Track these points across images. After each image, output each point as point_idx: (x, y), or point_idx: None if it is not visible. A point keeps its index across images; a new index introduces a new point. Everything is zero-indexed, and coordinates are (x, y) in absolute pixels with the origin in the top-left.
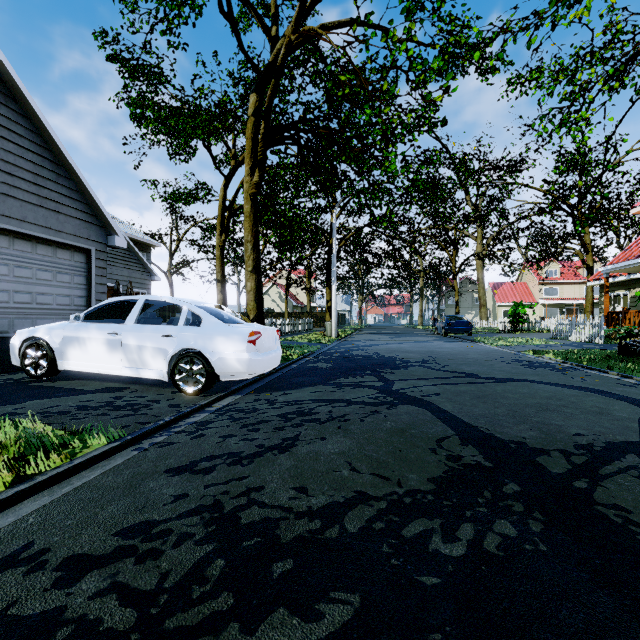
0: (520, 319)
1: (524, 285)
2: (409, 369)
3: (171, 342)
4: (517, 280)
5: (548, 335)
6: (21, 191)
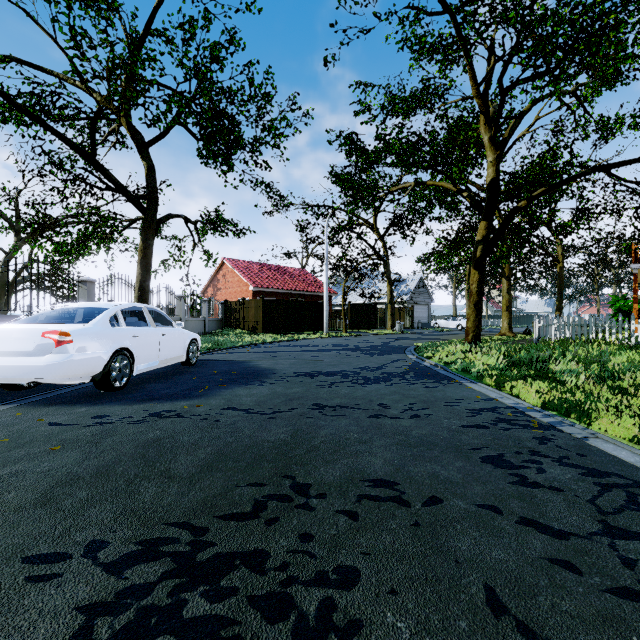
0: None
1: None
2: None
3: (457, 323)
4: None
5: None
6: (422, 296)
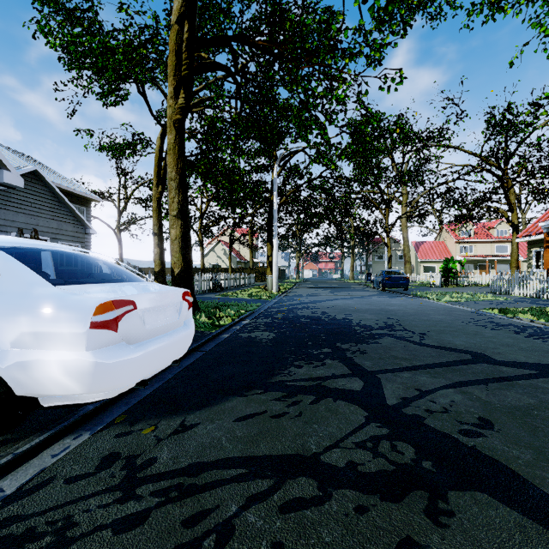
0: (451, 274)
1: (442, 244)
2: (381, 343)
3: None
4: (436, 239)
5: (482, 289)
6: None
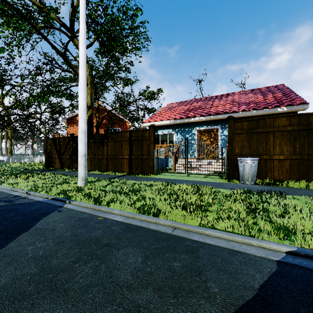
0: None
1: None
2: None
3: None
4: None
5: None
6: None
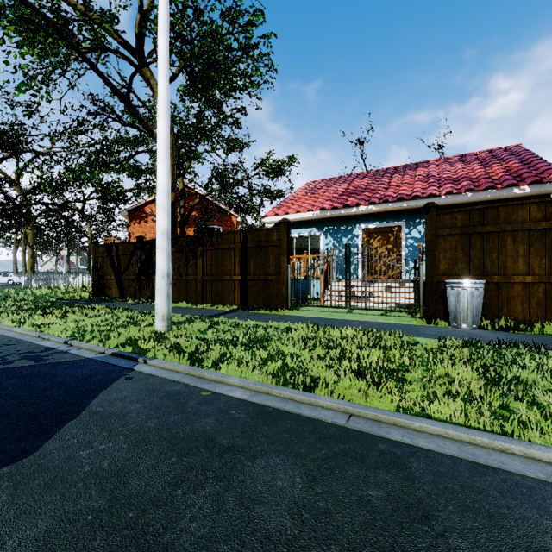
0: None
1: None
2: None
3: (8, 279)
4: None
5: None
6: None
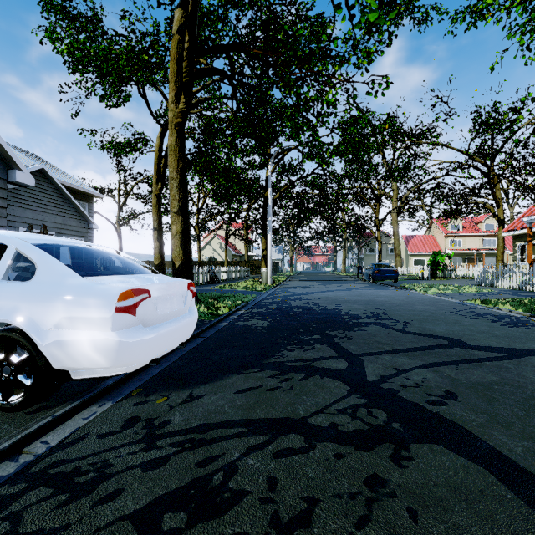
0: (439, 267)
1: (432, 237)
2: (367, 330)
3: None
4: (425, 233)
5: (468, 282)
6: None
